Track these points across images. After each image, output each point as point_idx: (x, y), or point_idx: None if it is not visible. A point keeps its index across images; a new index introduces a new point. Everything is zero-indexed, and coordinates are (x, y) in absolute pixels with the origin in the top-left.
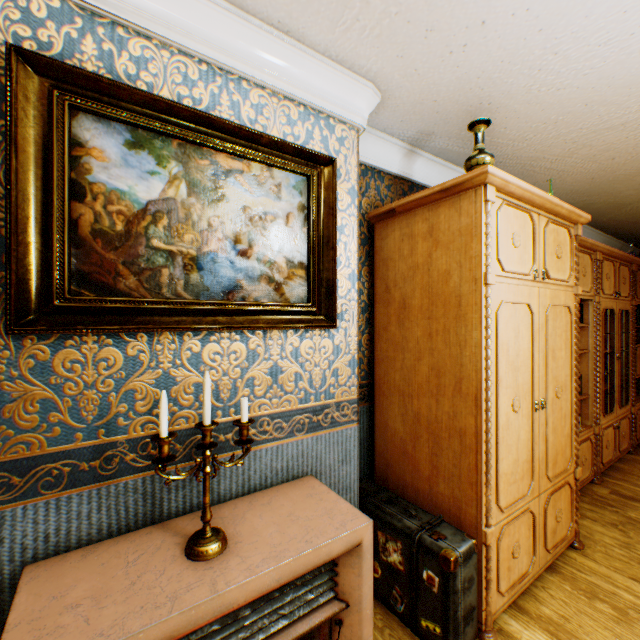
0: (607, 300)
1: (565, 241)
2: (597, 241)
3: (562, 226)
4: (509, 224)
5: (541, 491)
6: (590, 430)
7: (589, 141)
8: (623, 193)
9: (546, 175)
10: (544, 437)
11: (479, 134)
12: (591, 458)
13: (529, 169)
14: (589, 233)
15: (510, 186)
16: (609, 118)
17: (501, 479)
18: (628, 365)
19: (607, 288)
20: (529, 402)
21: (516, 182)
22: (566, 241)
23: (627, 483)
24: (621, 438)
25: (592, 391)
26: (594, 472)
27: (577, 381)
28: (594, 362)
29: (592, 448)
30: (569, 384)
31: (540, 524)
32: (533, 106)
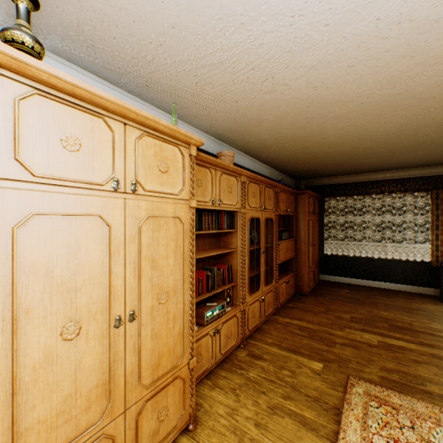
0: (255, 211)
1: (176, 158)
2: (266, 172)
3: (169, 143)
4: (56, 122)
5: (132, 404)
6: (237, 308)
7: (207, 77)
8: (262, 136)
9: (198, 109)
10: (138, 348)
11: (19, 7)
12: (238, 329)
13: (179, 99)
14: (259, 166)
15: (35, 70)
16: (206, 52)
17: (32, 431)
18: (273, 255)
19: (255, 203)
20: (106, 320)
21: (48, 69)
22: (178, 158)
23: (262, 342)
24: (268, 306)
25: (240, 279)
26: (241, 339)
27: (192, 283)
28: (241, 257)
29: (239, 322)
30: (183, 287)
31: (130, 438)
32: (120, 11)
